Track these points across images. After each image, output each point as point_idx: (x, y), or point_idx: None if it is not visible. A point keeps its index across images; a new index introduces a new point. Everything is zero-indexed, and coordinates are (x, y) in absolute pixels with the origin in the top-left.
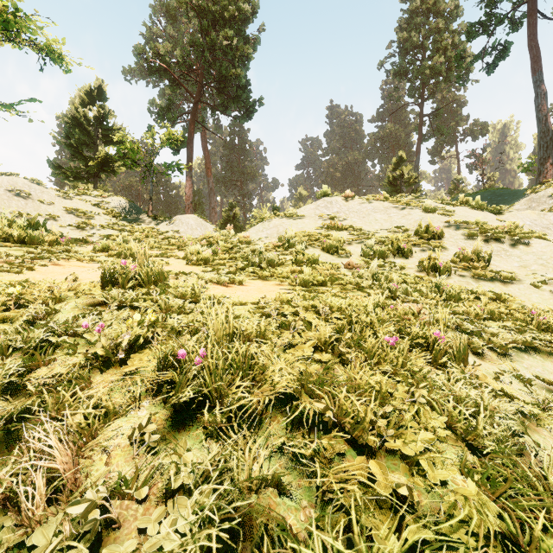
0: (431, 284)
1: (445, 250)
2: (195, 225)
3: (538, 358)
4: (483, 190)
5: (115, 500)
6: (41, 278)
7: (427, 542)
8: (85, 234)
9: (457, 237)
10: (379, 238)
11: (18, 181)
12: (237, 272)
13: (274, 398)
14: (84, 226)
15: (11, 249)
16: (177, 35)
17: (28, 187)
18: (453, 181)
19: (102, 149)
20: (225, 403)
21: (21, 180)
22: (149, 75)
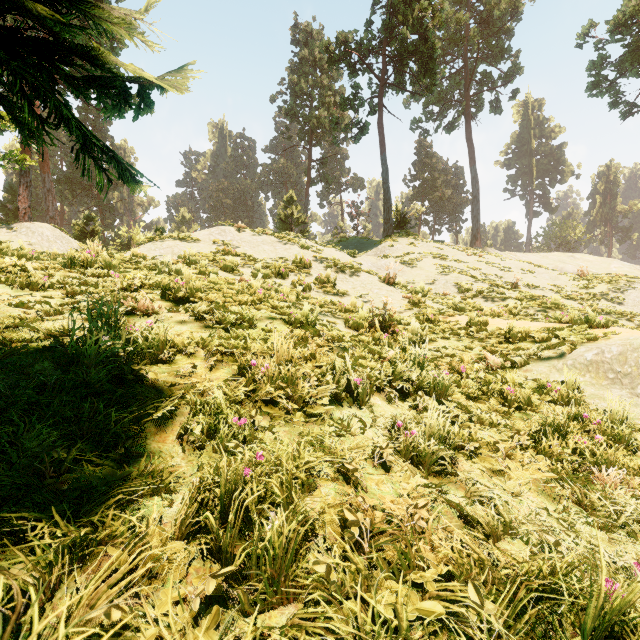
0: (295, 292)
1: (311, 276)
2: (53, 236)
3: (334, 318)
4: (352, 238)
5: (169, 313)
6: None
7: (262, 318)
8: None
9: (320, 268)
10: (266, 264)
11: None
12: None
13: (213, 302)
14: None
15: None
16: None
17: None
18: (336, 227)
19: None
20: (197, 297)
21: None
22: None
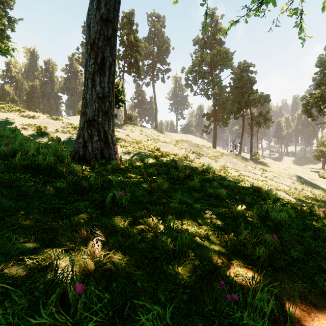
0: None
1: None
2: None
3: None
4: None
5: None
6: None
7: None
8: None
9: None
10: None
11: None
12: None
13: None
14: None
15: None
16: None
17: None
18: None
19: None
20: None
21: None
22: None
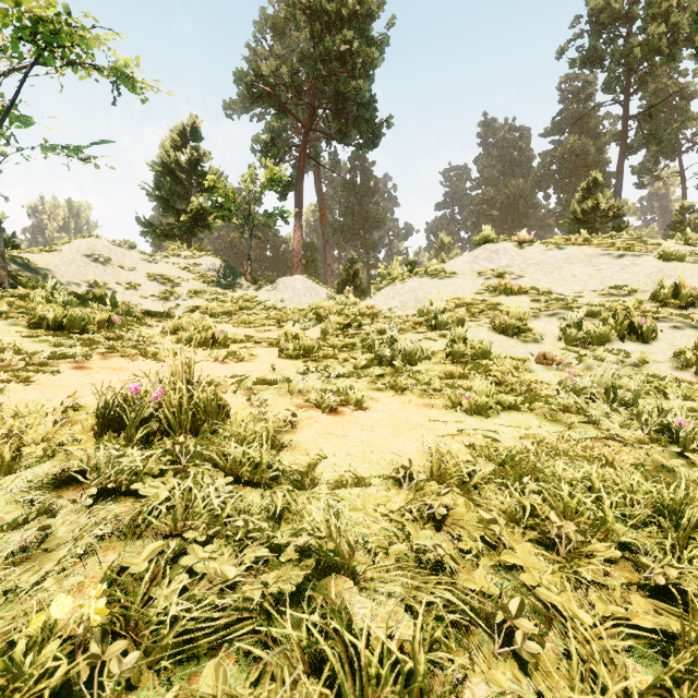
0: None
1: None
2: (303, 289)
3: None
4: None
5: None
6: (33, 401)
7: None
8: (168, 306)
9: None
10: (588, 306)
11: (98, 244)
12: (354, 375)
13: None
14: (167, 296)
15: (38, 340)
16: (285, 53)
17: (109, 251)
18: (677, 211)
19: (195, 200)
20: None
21: (101, 242)
22: (251, 104)
